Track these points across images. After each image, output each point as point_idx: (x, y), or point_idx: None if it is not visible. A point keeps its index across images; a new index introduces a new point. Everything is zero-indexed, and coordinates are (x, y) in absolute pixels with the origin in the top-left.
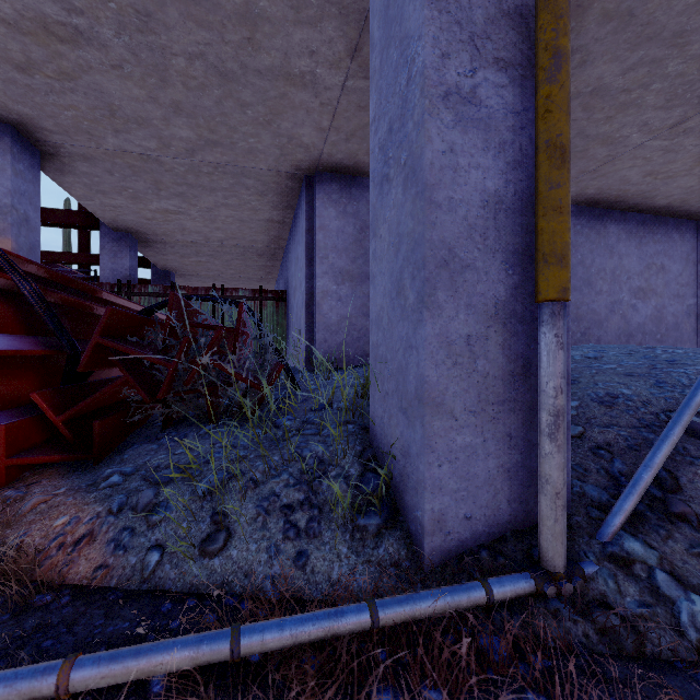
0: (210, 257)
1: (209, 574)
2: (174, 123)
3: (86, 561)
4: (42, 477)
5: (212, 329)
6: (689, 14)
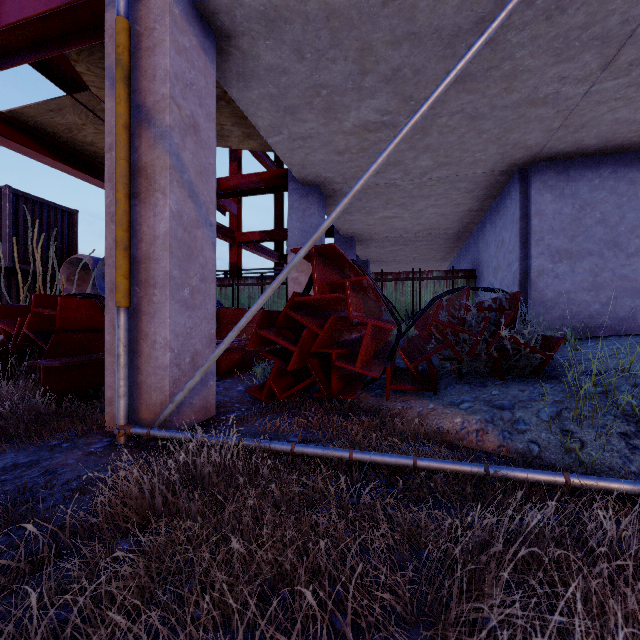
0: (403, 246)
1: (580, 463)
2: (420, 158)
3: (489, 442)
4: (406, 398)
5: (497, 311)
6: None
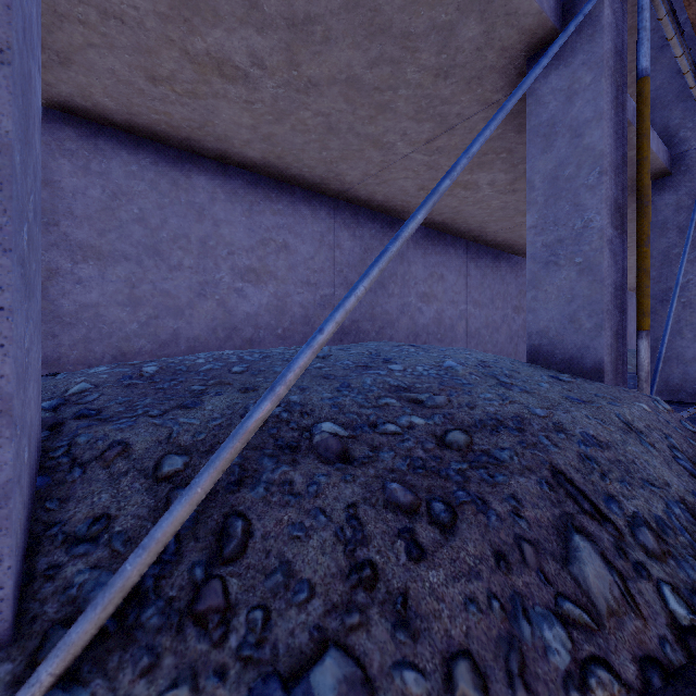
0: None
1: None
2: None
3: None
4: None
5: None
6: (410, 14)
